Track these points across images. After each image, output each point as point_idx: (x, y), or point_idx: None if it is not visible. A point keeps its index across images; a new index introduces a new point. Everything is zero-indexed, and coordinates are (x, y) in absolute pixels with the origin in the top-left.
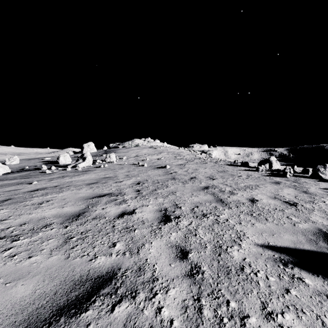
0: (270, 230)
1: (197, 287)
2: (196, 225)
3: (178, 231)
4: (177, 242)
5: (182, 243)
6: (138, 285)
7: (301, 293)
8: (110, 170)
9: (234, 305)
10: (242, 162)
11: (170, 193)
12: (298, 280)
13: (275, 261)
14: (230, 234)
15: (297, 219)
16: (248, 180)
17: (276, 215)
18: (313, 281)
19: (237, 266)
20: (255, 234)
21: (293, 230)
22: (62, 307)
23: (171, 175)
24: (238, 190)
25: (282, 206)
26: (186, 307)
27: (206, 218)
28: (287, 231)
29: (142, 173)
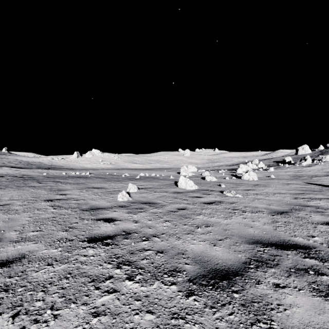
0: None
1: None
2: None
3: None
4: None
5: None
6: (327, 177)
7: None
8: (325, 166)
9: None
10: None
11: None
12: None
13: None
14: None
15: None
16: None
17: None
18: None
19: None
20: None
21: None
22: (316, 177)
23: None
24: None
25: None
26: None
27: None
28: None
29: None
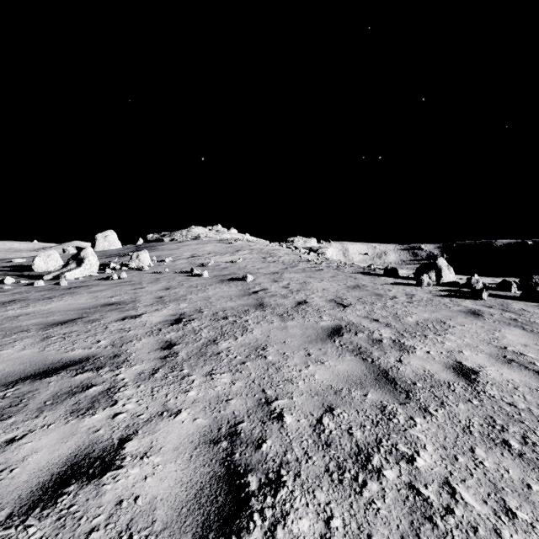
0: None
1: None
2: None
3: None
4: None
5: None
6: None
7: None
8: (129, 286)
9: None
10: (387, 269)
11: (251, 354)
12: None
13: None
14: None
15: None
16: (415, 306)
17: None
18: None
19: None
20: None
21: None
22: None
23: (255, 295)
24: (409, 336)
25: None
26: None
27: (375, 477)
28: None
29: (195, 293)
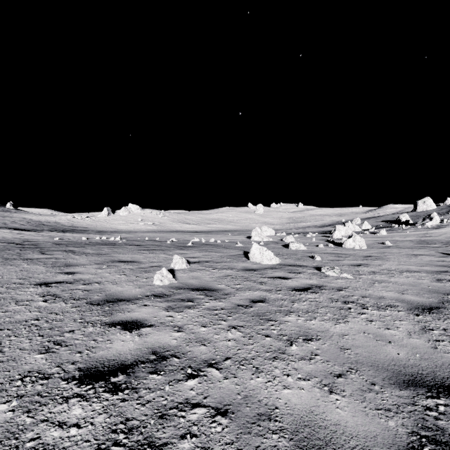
0: None
1: None
2: None
3: None
4: None
5: None
6: None
7: None
8: None
9: None
10: None
11: None
12: None
13: None
14: None
15: None
16: None
17: None
18: None
19: None
20: None
21: None
22: None
23: None
24: None
25: None
26: None
27: None
28: None
29: None
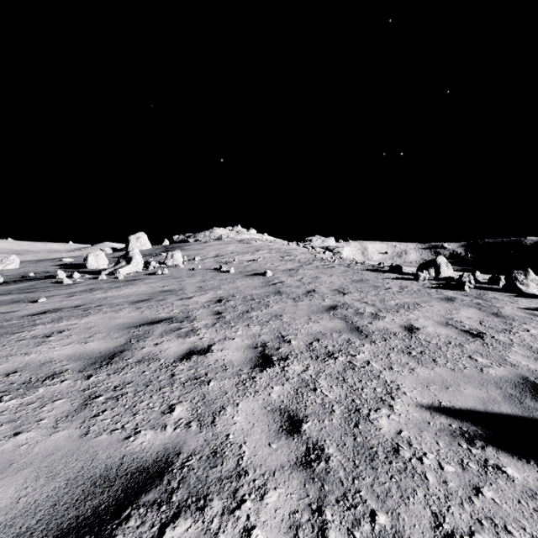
0: (441, 379)
1: (316, 486)
2: (316, 372)
3: (285, 384)
4: (282, 402)
5: (291, 405)
6: (211, 485)
7: (502, 494)
8: (173, 279)
9: (384, 520)
10: (392, 266)
11: (272, 318)
12: (494, 469)
13: (453, 435)
14: (374, 387)
15: (486, 360)
16: (402, 294)
17: (450, 354)
18: (521, 471)
19: (387, 446)
20: (417, 388)
21: (480, 379)
22: (66, 531)
23: (274, 286)
24: (385, 311)
25: (459, 338)
26: (298, 526)
27: (333, 359)
28: (470, 381)
29: (226, 284)
